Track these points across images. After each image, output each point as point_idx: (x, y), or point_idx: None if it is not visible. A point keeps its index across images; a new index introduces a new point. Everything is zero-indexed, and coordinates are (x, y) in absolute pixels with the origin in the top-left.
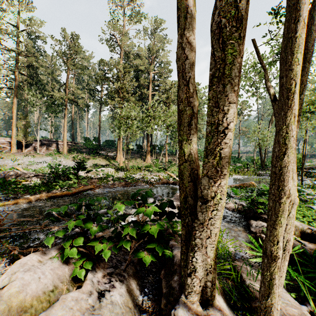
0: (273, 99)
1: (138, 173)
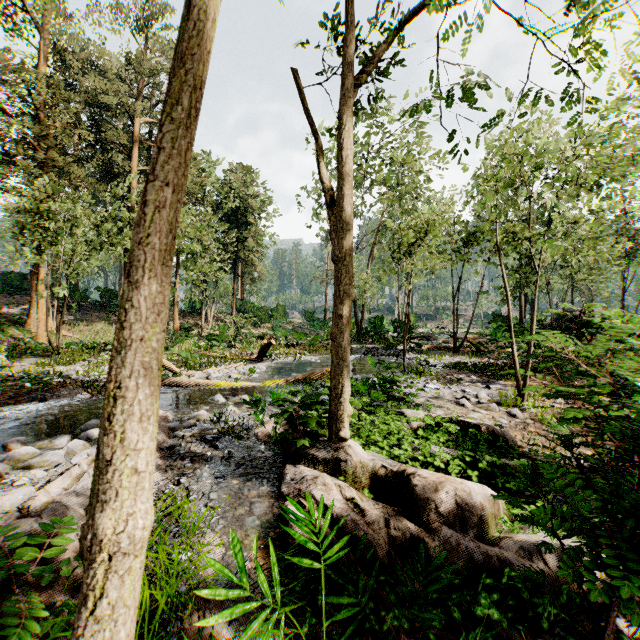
0: (331, 203)
1: (88, 359)
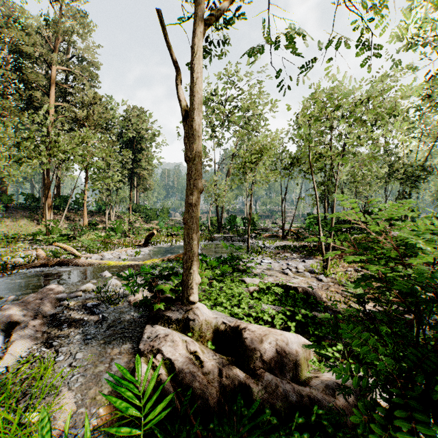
0: (185, 116)
1: (7, 246)
